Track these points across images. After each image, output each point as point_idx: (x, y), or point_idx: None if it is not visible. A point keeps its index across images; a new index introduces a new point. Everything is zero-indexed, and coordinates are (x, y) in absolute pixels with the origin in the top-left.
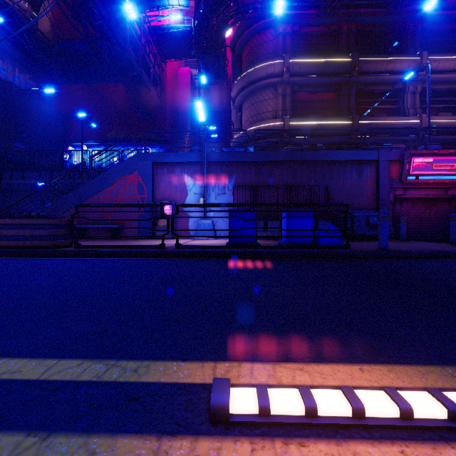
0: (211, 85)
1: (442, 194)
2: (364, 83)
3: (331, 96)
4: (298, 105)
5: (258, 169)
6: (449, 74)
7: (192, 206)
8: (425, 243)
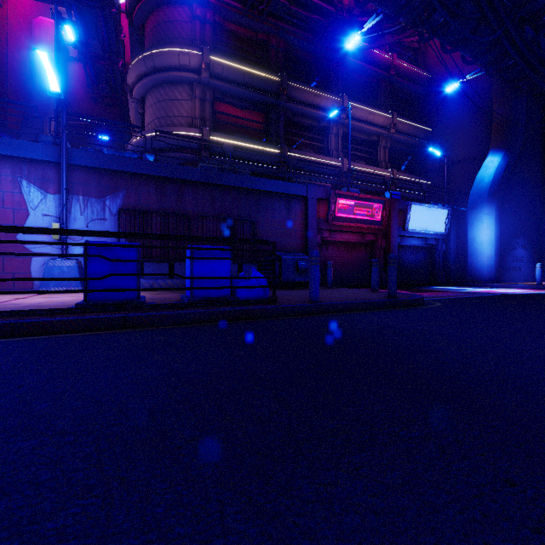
0: (96, 60)
1: (360, 239)
2: (293, 112)
3: (259, 117)
4: (221, 118)
5: (160, 188)
6: (363, 124)
7: None
8: (351, 290)
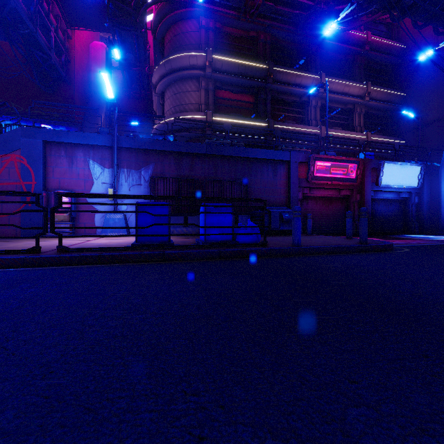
0: (131, 67)
1: (336, 194)
2: (278, 91)
3: (250, 98)
4: (220, 102)
5: (178, 160)
6: (340, 95)
7: (83, 196)
8: (327, 237)
